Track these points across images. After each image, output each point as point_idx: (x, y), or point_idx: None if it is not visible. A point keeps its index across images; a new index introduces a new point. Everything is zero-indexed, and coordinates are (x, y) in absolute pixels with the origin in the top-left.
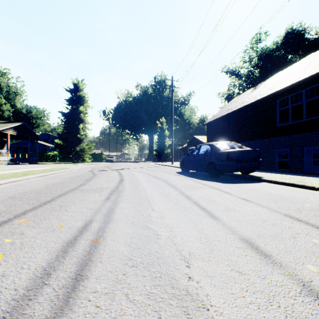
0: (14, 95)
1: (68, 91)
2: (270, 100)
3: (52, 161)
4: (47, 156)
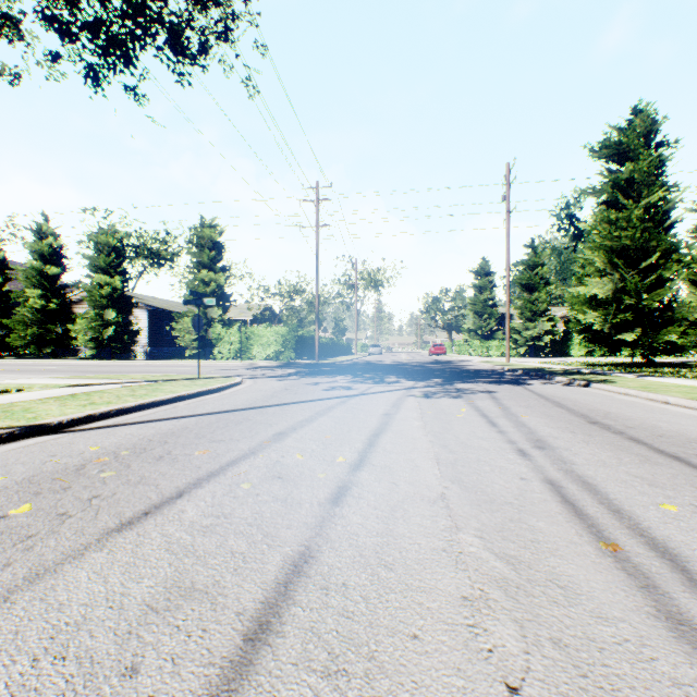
0: None
1: None
2: None
3: None
4: None
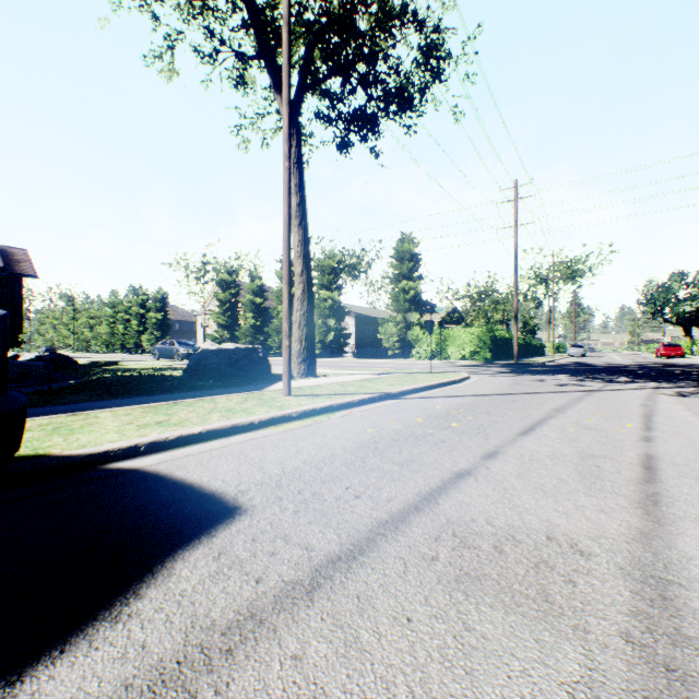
0: None
1: None
2: None
3: None
4: None
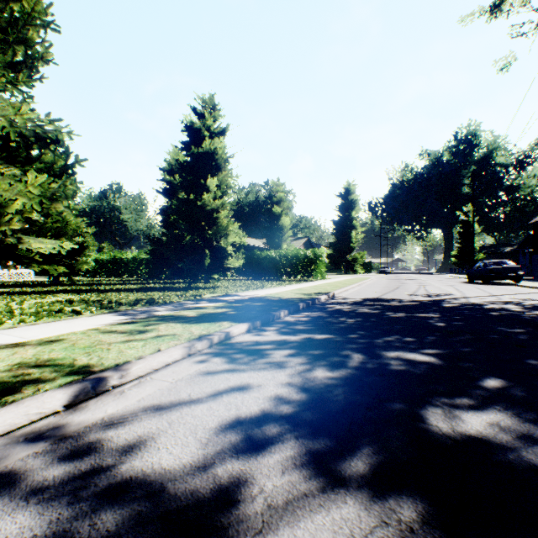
0: None
1: (338, 197)
2: None
3: None
4: None
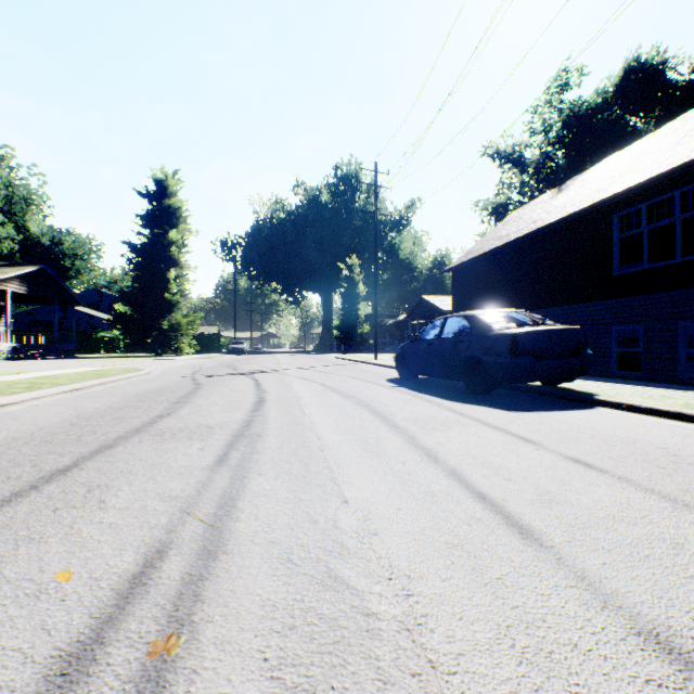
0: (24, 206)
1: (143, 196)
2: (599, 215)
3: (109, 351)
4: (98, 341)
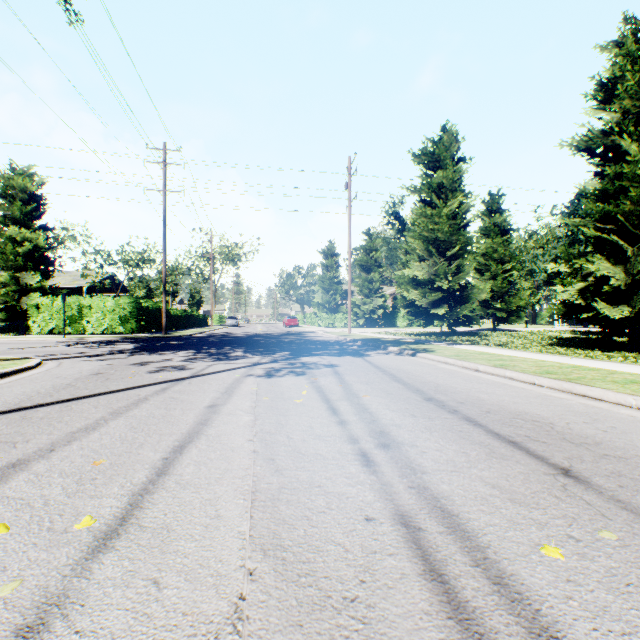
0: None
1: None
2: None
3: None
4: None
